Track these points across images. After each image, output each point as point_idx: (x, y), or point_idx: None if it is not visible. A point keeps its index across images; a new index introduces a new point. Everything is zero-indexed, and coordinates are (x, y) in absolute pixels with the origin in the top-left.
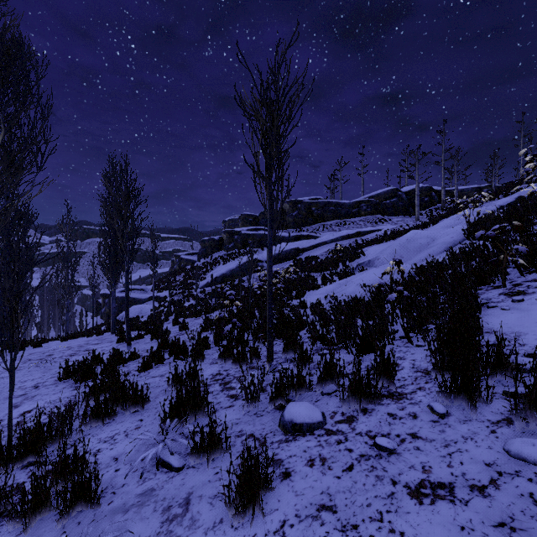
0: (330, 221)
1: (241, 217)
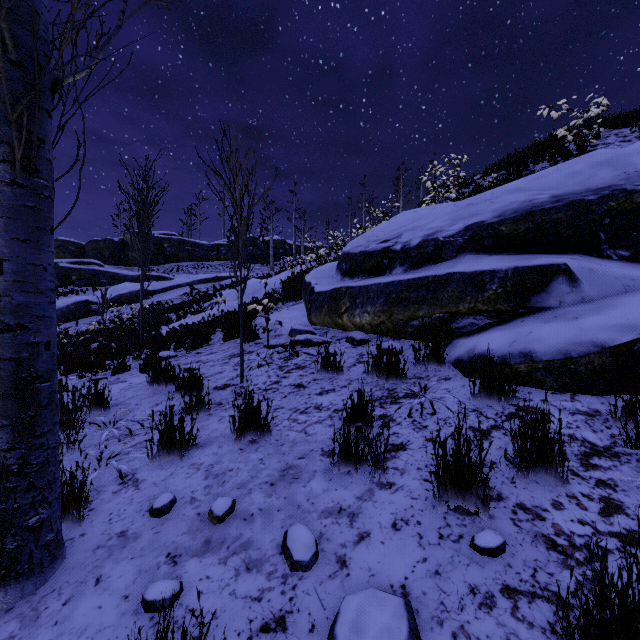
0: (186, 262)
1: (55, 243)
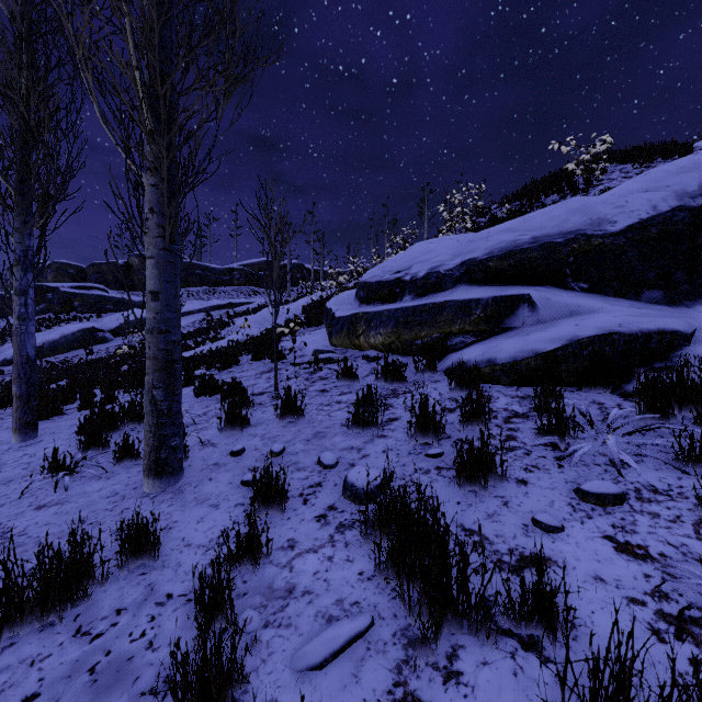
0: (196, 287)
1: (52, 266)
